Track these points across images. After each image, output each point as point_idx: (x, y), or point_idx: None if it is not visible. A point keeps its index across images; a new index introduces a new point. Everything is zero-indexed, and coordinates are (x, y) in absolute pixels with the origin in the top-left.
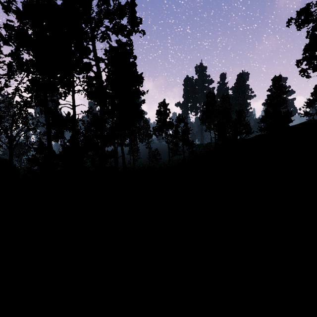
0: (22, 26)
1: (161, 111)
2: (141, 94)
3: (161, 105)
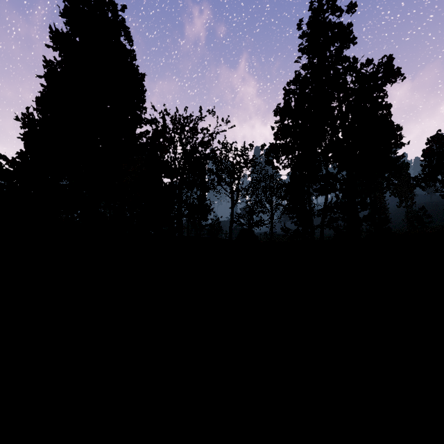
0: (283, 120)
1: (431, 149)
2: (398, 147)
3: (432, 140)
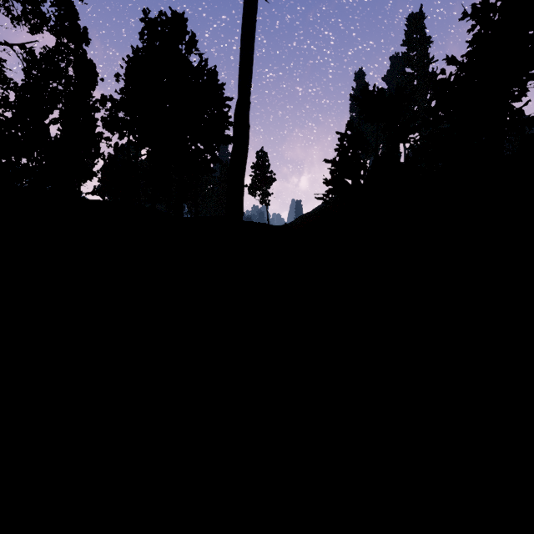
0: None
1: None
2: None
3: None
